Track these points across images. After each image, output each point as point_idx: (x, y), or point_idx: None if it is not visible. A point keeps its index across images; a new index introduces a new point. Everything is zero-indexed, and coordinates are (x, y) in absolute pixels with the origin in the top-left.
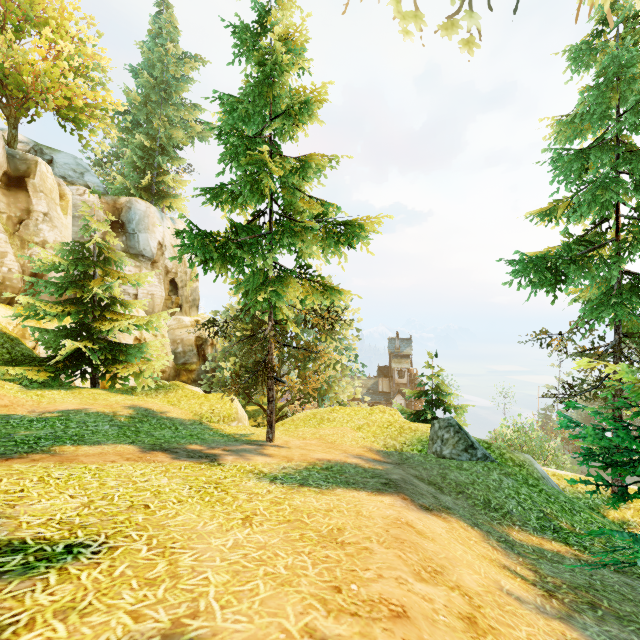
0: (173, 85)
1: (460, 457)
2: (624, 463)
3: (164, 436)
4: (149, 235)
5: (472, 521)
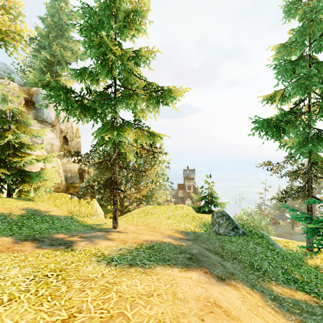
0: (65, 27)
1: (229, 234)
2: None
3: (41, 228)
4: (50, 110)
5: (249, 283)
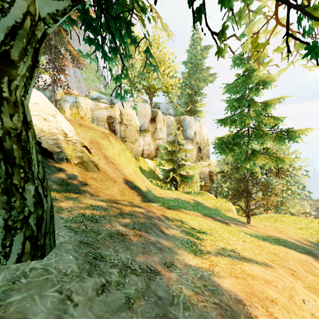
0: (199, 64)
1: None
2: None
3: (206, 212)
4: (191, 130)
5: None
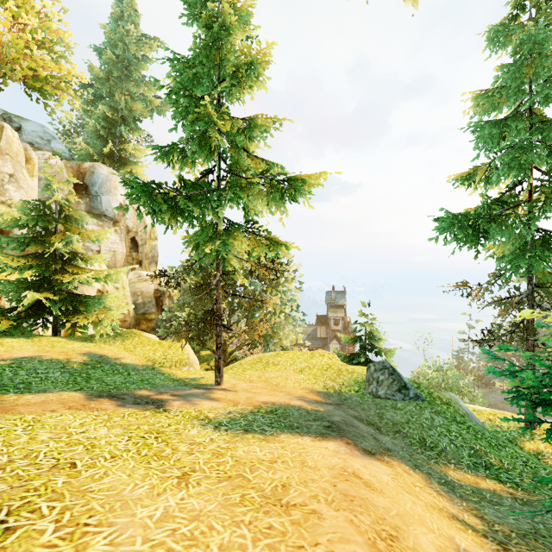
0: (133, 63)
1: (394, 397)
2: (550, 403)
3: (115, 382)
4: (111, 197)
5: (412, 462)
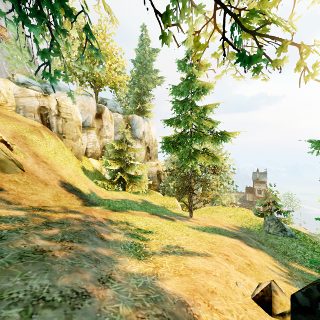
0: (148, 65)
1: (278, 234)
2: None
3: (154, 211)
4: (139, 129)
5: (271, 255)
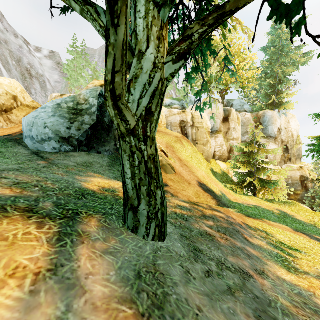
0: (285, 45)
1: None
2: None
3: (298, 227)
4: (273, 126)
5: None
